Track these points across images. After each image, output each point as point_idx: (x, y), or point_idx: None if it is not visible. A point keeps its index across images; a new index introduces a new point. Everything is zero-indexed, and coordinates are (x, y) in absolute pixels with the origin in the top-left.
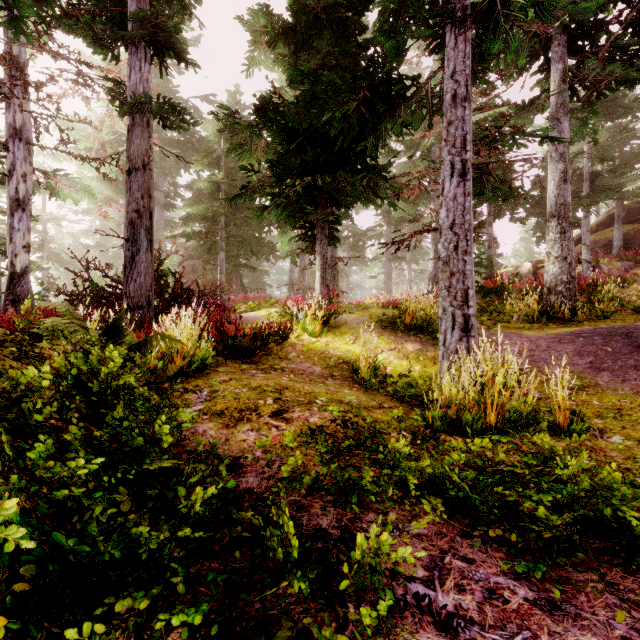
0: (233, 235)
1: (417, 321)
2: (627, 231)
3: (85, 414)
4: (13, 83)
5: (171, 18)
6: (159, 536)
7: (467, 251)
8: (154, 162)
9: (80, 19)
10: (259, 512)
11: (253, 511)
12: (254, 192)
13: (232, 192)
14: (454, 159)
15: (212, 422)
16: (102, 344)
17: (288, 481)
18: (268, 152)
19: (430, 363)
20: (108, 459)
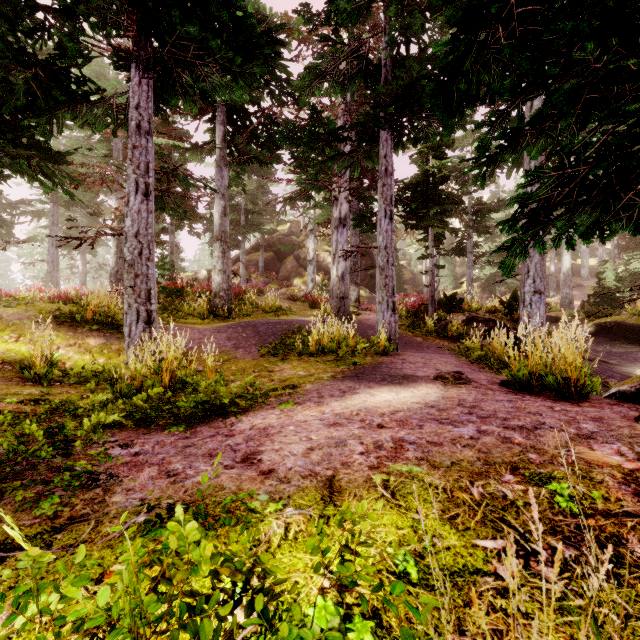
0: None
1: (100, 317)
2: (267, 257)
3: None
4: None
5: None
6: None
7: (150, 258)
8: None
9: None
10: None
11: None
12: None
13: None
14: (139, 179)
15: None
16: None
17: None
18: None
19: (115, 355)
20: None
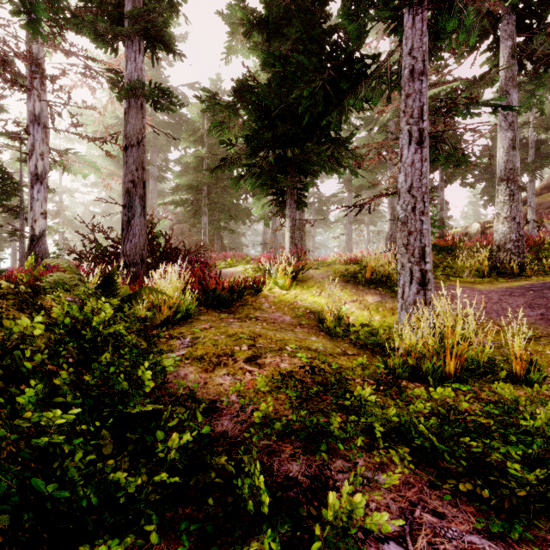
0: (214, 202)
1: (376, 276)
2: None
3: (79, 359)
4: (32, 77)
5: (161, 14)
6: (137, 480)
7: (424, 212)
8: (149, 141)
9: (85, 18)
10: (232, 458)
11: (226, 456)
12: (232, 164)
13: (214, 165)
14: (412, 128)
15: (193, 366)
16: (97, 296)
17: (260, 425)
18: (244, 129)
19: (389, 314)
20: (94, 403)
